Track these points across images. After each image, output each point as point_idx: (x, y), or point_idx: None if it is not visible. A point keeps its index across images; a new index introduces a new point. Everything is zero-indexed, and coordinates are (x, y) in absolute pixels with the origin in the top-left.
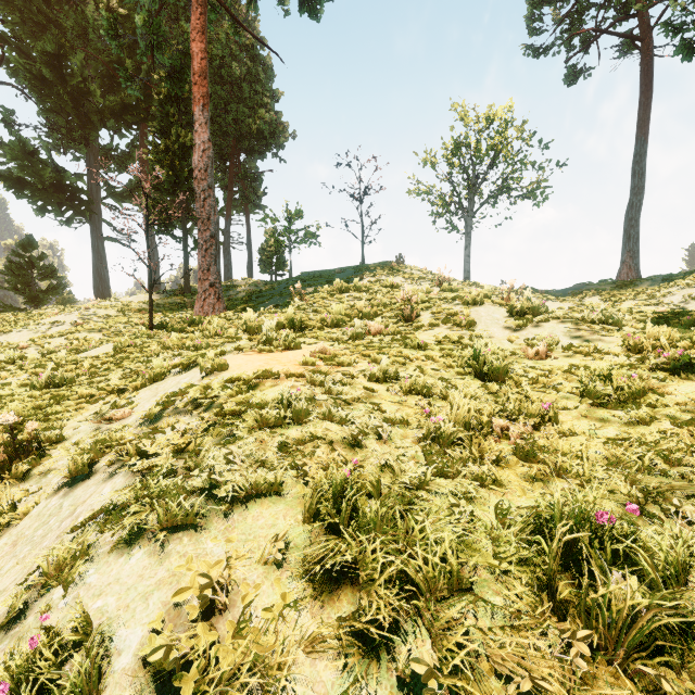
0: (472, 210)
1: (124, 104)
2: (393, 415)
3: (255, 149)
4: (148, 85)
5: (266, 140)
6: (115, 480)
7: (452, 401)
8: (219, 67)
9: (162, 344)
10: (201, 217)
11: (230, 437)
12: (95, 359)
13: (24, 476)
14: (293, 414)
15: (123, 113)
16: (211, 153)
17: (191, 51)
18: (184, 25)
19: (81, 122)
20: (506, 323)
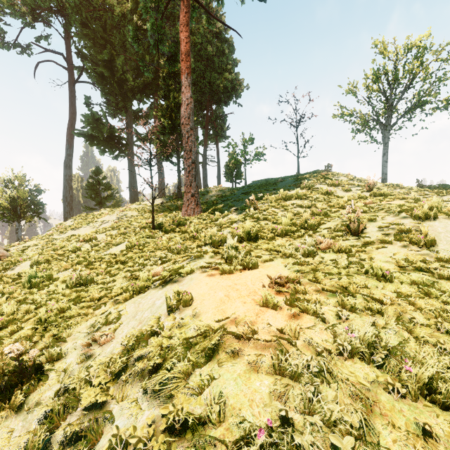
0: (390, 124)
1: (145, 83)
2: None
3: (222, 100)
4: (158, 69)
5: (229, 93)
6: None
7: None
8: (200, 50)
9: (156, 245)
10: (186, 150)
11: None
12: (113, 257)
13: (21, 402)
14: None
15: (144, 89)
16: (192, 106)
17: (180, 39)
18: (178, 27)
19: (123, 98)
20: None
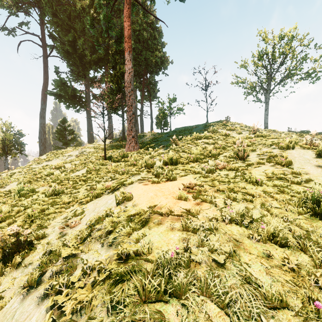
0: (269, 89)
1: (99, 58)
2: (270, 290)
3: (154, 71)
4: (108, 48)
5: (159, 66)
6: (42, 309)
7: (315, 258)
8: (138, 35)
9: (107, 169)
10: (128, 105)
11: (117, 303)
12: (77, 178)
13: (19, 263)
14: (173, 288)
15: (98, 62)
16: (132, 74)
17: (124, 27)
18: (122, 18)
19: (83, 68)
20: (318, 163)
